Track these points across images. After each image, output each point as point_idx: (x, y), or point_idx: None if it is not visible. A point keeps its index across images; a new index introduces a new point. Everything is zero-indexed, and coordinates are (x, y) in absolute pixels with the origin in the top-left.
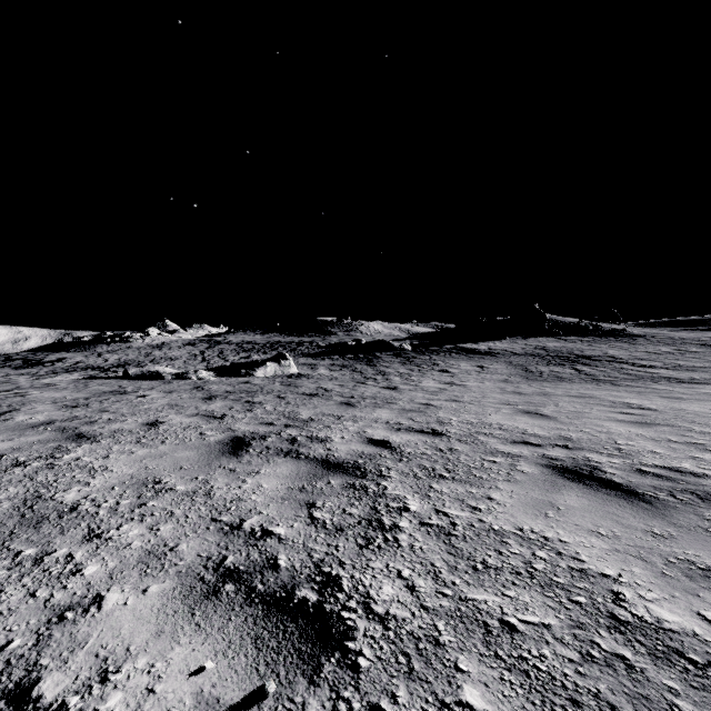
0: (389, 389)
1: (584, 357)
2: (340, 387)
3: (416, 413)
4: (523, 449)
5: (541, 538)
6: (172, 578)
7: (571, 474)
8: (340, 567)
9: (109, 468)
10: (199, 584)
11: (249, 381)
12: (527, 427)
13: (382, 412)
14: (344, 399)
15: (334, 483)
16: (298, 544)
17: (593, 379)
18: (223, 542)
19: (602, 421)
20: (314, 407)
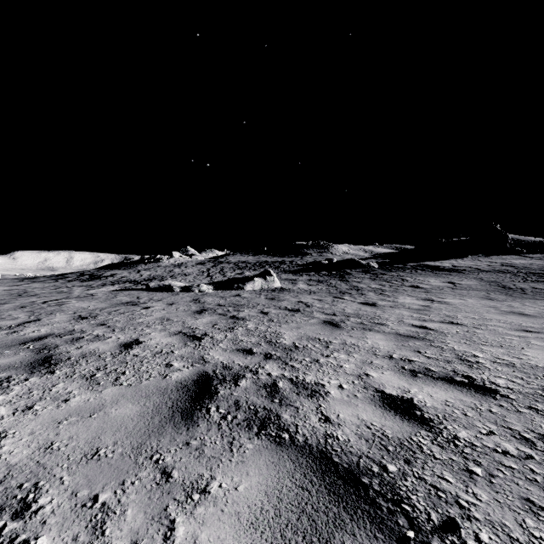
0: (368, 305)
1: None
2: (319, 301)
3: (419, 342)
4: None
5: None
6: None
7: None
8: None
9: (3, 440)
10: None
11: (239, 294)
12: None
13: (376, 338)
14: (327, 316)
15: None
16: None
17: None
18: None
19: None
20: (297, 326)
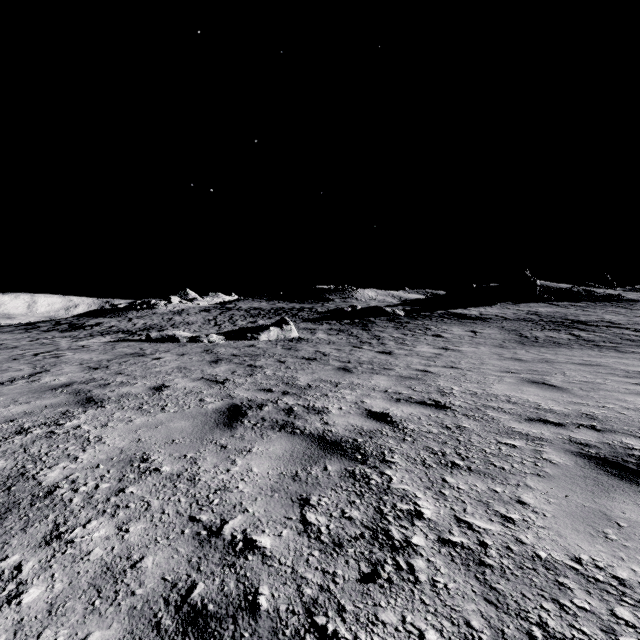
0: (384, 354)
1: (580, 322)
2: (337, 351)
3: (414, 381)
4: (543, 429)
5: (613, 579)
6: (122, 619)
7: (615, 469)
8: (338, 616)
9: (103, 439)
10: (152, 636)
11: (254, 345)
12: (538, 400)
13: (380, 379)
14: (341, 364)
15: (331, 470)
16: (285, 568)
17: (594, 345)
18: (196, 557)
19: (624, 395)
20: (312, 372)
